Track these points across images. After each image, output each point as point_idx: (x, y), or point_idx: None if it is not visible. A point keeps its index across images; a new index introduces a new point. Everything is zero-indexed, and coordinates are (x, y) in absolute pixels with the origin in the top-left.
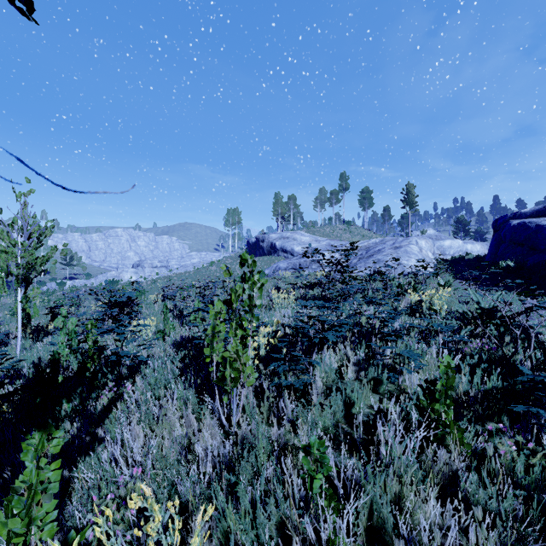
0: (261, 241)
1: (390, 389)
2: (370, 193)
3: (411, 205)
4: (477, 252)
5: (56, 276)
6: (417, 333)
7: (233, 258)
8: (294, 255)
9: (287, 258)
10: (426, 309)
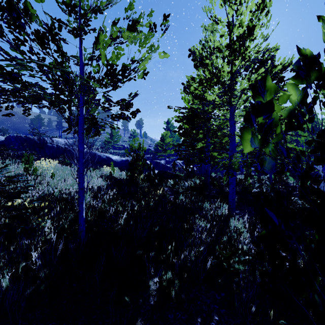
0: None
1: None
2: None
3: None
4: None
5: None
6: None
7: None
8: None
9: None
10: None
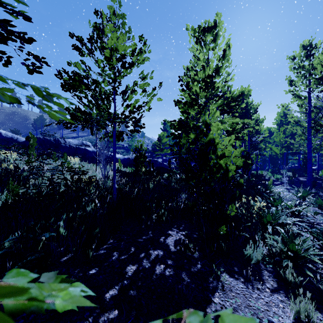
0: None
1: None
2: None
3: None
4: None
5: None
6: None
7: None
8: None
9: None
10: None
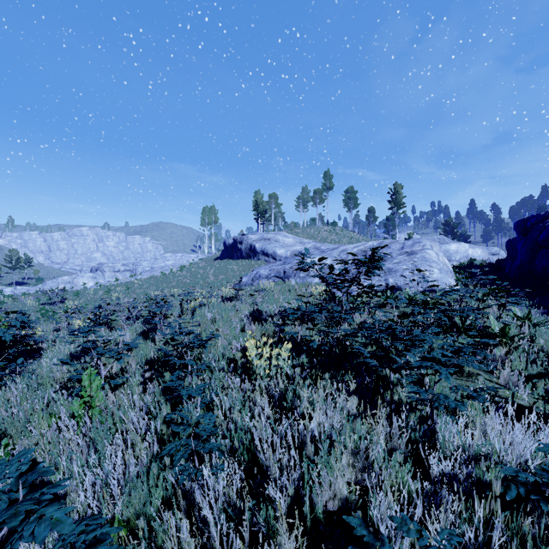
0: (239, 243)
1: None
2: (355, 193)
3: (399, 206)
4: (478, 257)
5: (1, 281)
6: None
7: (207, 262)
8: (277, 259)
9: (268, 263)
10: None
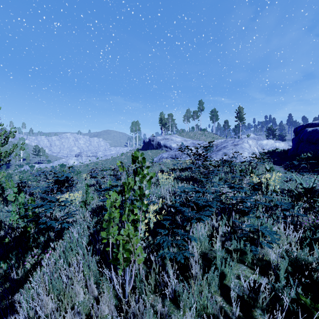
0: (152, 141)
1: (251, 258)
2: (216, 112)
3: (241, 119)
4: (282, 148)
5: (30, 162)
6: (264, 208)
7: None
8: (172, 149)
9: (167, 151)
10: (264, 188)
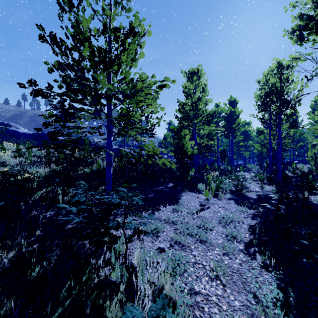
0: None
1: None
2: None
3: None
4: None
5: None
6: None
7: None
8: None
9: None
10: None
